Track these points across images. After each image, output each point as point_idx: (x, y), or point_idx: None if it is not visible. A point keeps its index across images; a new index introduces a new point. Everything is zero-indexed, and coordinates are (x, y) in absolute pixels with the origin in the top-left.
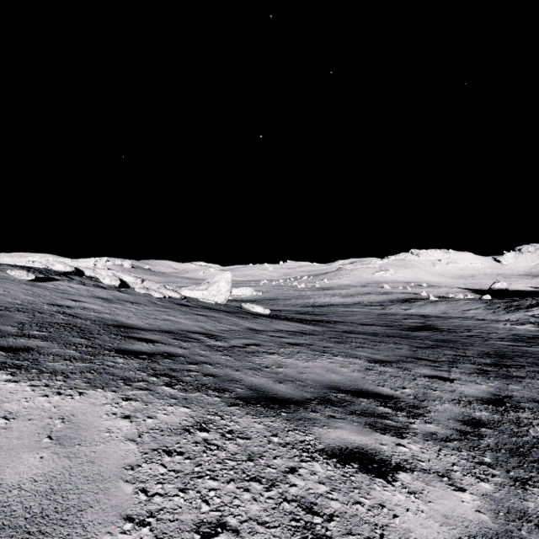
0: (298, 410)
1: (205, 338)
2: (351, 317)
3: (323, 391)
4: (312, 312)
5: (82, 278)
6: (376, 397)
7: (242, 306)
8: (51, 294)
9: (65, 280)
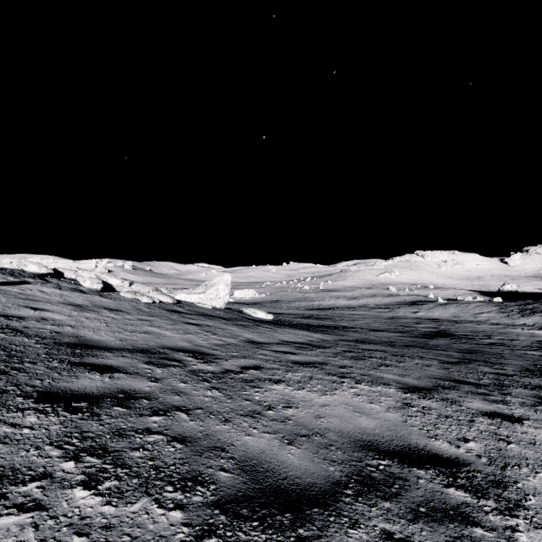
0: (327, 526)
1: (190, 358)
2: (359, 321)
3: (356, 455)
4: (317, 315)
5: (61, 280)
6: (435, 463)
7: (242, 310)
8: (8, 300)
9: (38, 282)
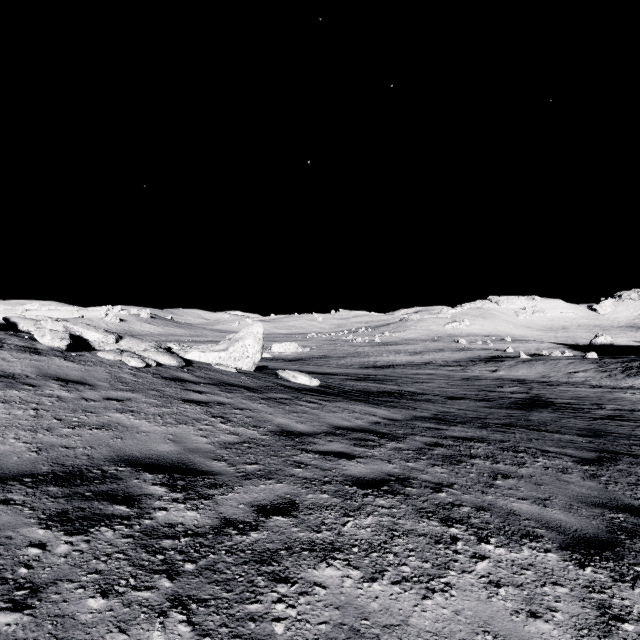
0: None
1: (161, 489)
2: (428, 383)
3: None
4: (374, 375)
5: (13, 335)
6: None
7: (278, 374)
8: None
9: None
